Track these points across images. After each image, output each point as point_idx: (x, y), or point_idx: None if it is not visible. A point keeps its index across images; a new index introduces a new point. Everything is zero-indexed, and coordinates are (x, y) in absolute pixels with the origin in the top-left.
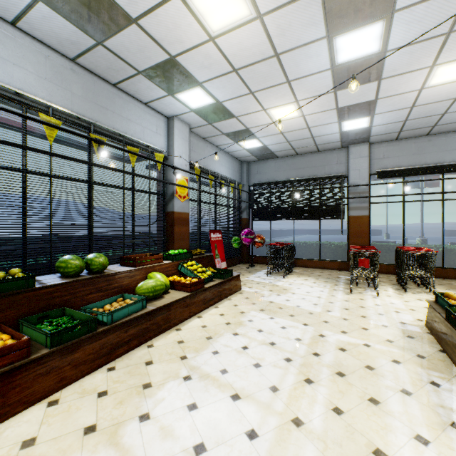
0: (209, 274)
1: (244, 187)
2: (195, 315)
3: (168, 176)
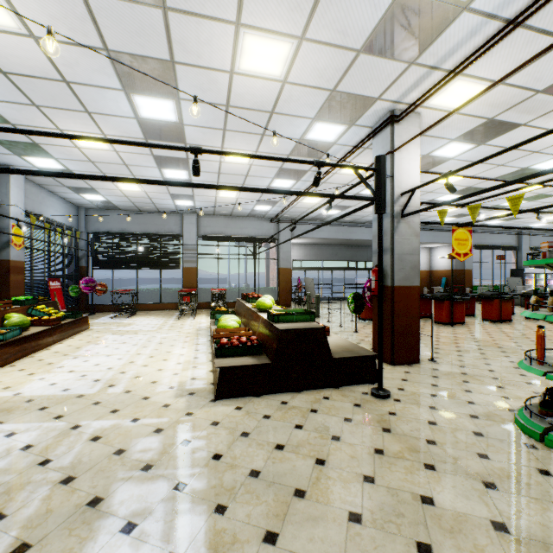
0: (63, 314)
1: (82, 234)
2: (57, 343)
3: (1, 223)
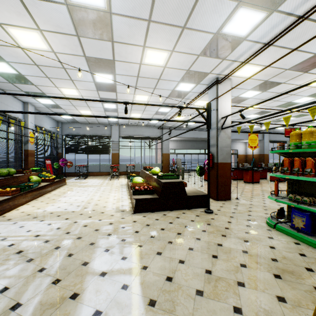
0: (55, 177)
1: (60, 136)
2: (53, 191)
3: (24, 131)
